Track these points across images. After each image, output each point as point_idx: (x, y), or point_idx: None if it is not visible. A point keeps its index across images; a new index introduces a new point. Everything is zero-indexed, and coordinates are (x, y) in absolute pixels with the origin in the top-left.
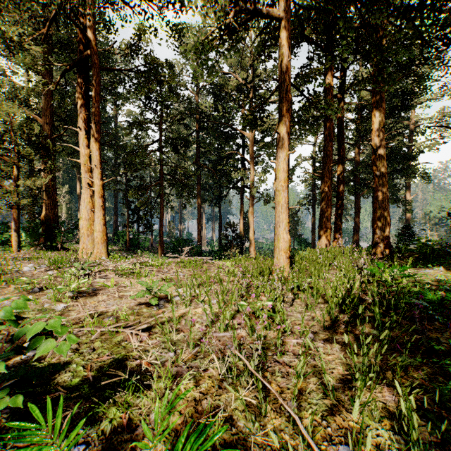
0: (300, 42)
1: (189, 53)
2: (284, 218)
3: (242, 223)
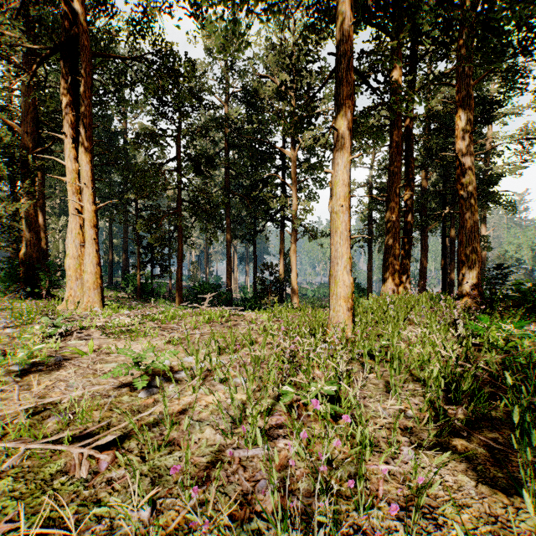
0: (359, 24)
1: (204, 2)
2: (344, 252)
3: (282, 263)
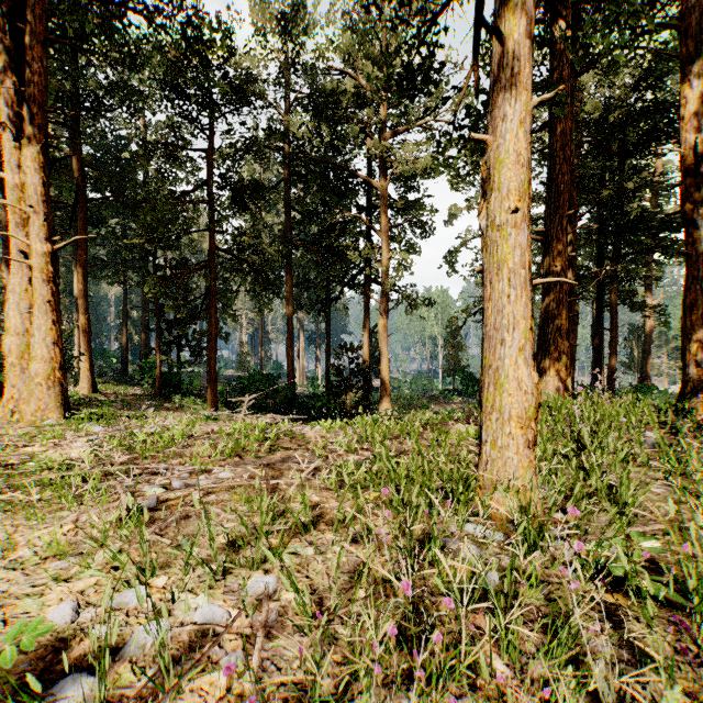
0: None
1: None
2: (519, 316)
3: (366, 345)
